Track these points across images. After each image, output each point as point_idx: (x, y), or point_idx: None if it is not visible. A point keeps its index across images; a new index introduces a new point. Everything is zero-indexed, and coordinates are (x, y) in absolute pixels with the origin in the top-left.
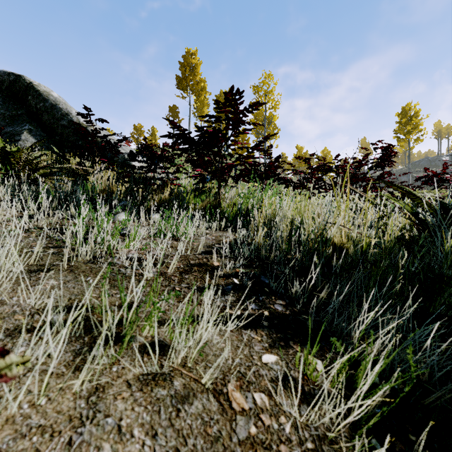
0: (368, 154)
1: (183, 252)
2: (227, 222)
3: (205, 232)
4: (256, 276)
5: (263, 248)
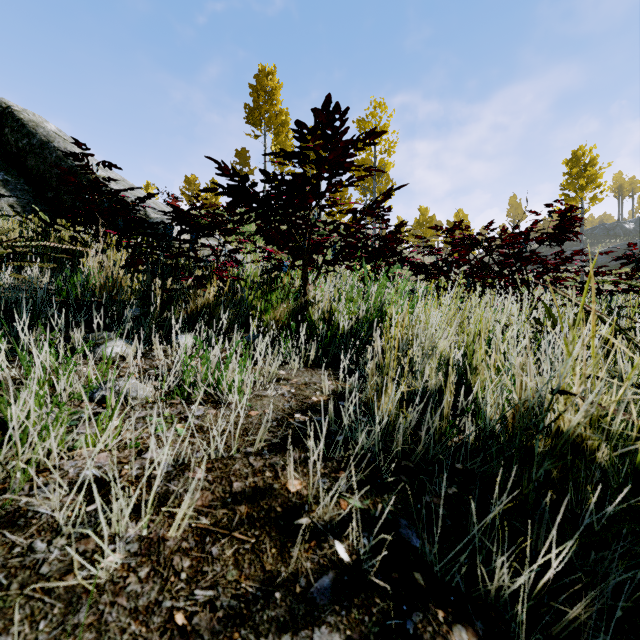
0: (539, 221)
1: (221, 451)
2: (319, 348)
3: (278, 375)
4: (387, 523)
5: (399, 435)
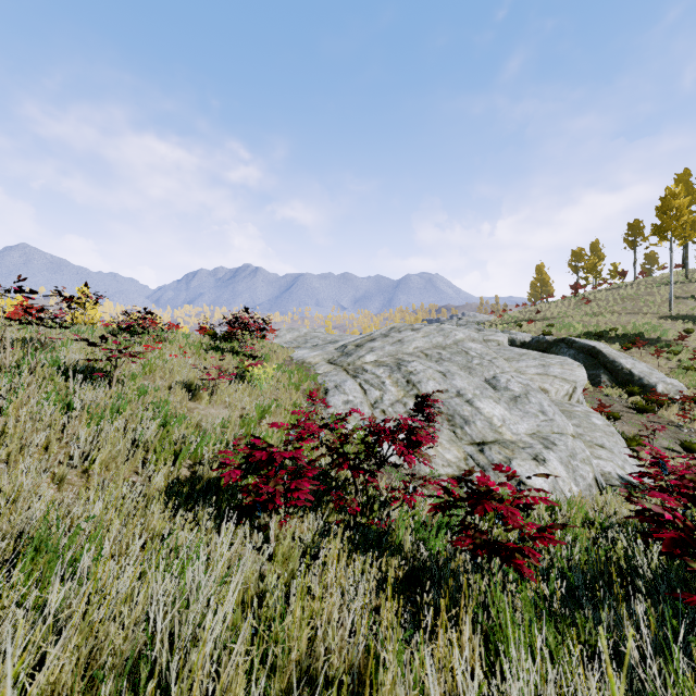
0: None
1: None
2: None
3: None
4: None
5: None
